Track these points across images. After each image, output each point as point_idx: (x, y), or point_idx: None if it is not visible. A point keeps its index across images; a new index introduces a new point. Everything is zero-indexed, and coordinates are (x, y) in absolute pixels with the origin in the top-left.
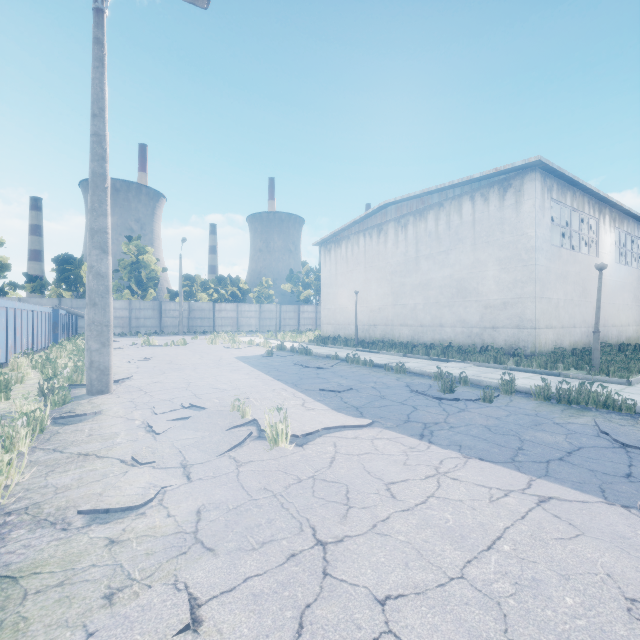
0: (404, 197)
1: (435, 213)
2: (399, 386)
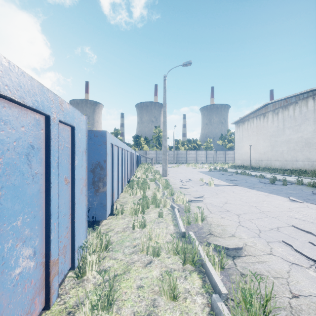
0: (276, 100)
1: (293, 106)
2: (256, 181)
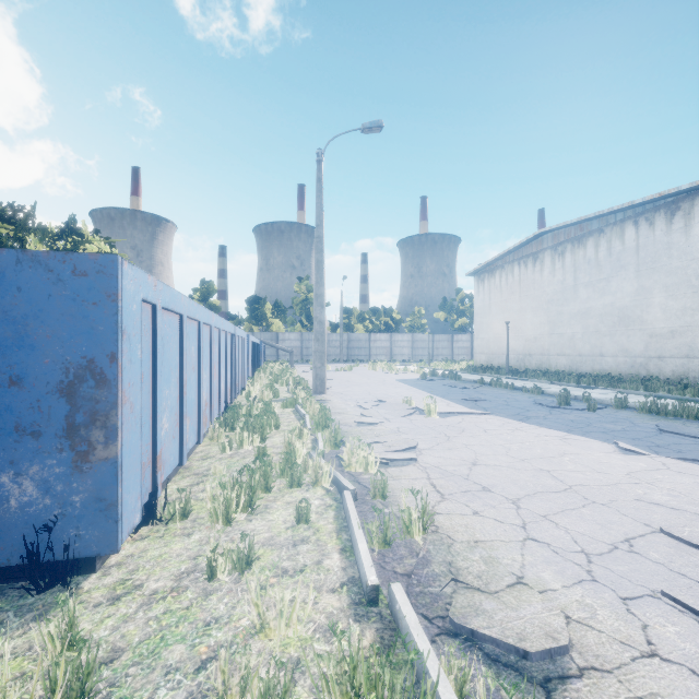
0: (560, 225)
1: (595, 240)
2: (526, 401)
